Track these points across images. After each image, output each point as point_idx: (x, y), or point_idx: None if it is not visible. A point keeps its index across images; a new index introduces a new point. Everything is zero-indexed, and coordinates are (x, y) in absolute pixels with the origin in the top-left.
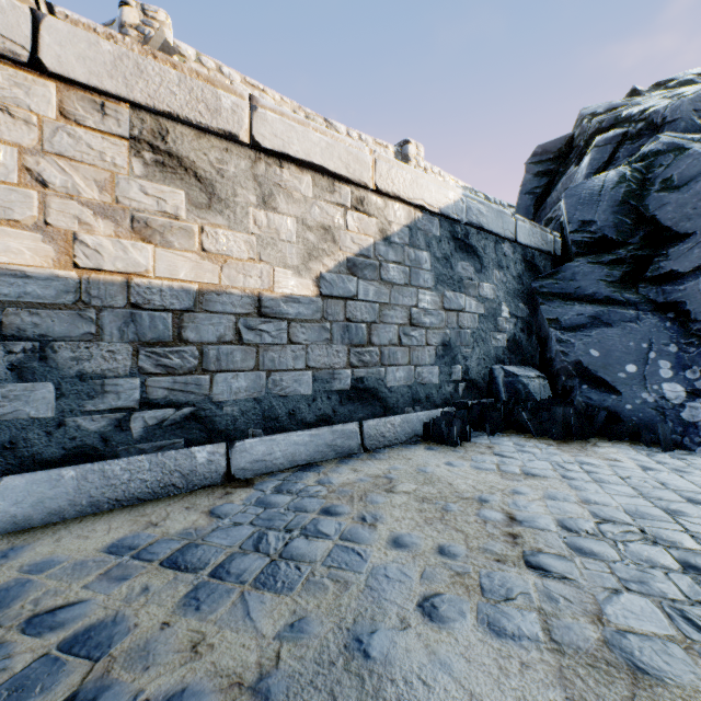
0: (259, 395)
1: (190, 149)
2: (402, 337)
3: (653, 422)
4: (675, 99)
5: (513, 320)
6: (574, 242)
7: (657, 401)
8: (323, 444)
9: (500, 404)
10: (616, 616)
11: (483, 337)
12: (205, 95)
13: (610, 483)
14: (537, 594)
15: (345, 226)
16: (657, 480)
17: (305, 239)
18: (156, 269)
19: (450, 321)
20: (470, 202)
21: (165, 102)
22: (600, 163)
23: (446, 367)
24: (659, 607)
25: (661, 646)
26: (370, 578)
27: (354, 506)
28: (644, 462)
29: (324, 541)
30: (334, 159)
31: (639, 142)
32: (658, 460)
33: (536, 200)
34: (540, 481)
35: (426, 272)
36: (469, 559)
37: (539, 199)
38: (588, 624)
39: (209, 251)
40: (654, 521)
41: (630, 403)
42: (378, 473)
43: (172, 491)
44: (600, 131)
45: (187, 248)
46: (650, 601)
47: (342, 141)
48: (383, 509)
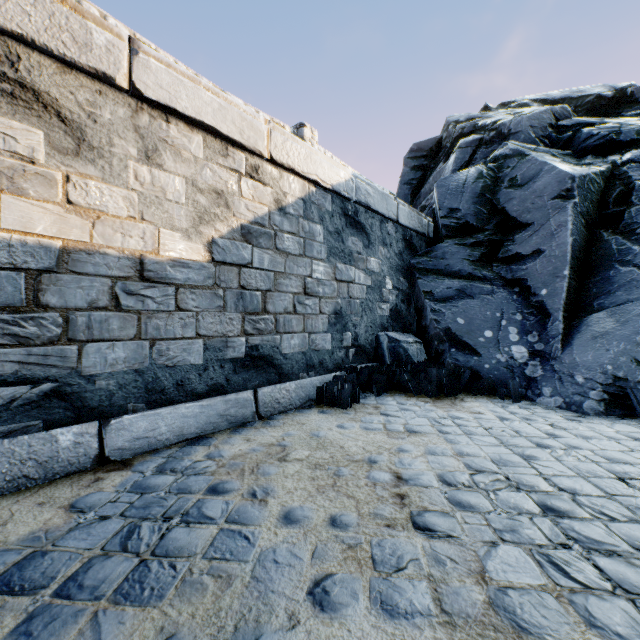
0: (141, 367)
1: (50, 83)
2: (297, 306)
3: (505, 378)
4: (517, 116)
5: (395, 292)
6: (444, 226)
7: (508, 361)
8: (215, 414)
9: (385, 367)
10: (496, 571)
11: (370, 307)
12: (71, 25)
13: (478, 435)
14: (426, 558)
15: (239, 192)
16: (512, 429)
17: (195, 201)
18: (1, 220)
19: (342, 291)
20: (359, 182)
21: (15, 21)
22: (463, 162)
23: (338, 334)
24: (531, 555)
25: (537, 599)
26: (257, 567)
27: (244, 481)
28: (501, 413)
29: (208, 527)
30: (227, 122)
31: (491, 148)
32: (511, 411)
33: (412, 190)
34: (421, 437)
35: (320, 244)
36: (360, 527)
37: (415, 190)
38: (474, 586)
39: (77, 204)
40: (515, 468)
41: (488, 363)
42: (272, 441)
43: (23, 484)
44: (463, 136)
45: (47, 197)
46: (522, 550)
47: (236, 106)
48: (276, 481)
